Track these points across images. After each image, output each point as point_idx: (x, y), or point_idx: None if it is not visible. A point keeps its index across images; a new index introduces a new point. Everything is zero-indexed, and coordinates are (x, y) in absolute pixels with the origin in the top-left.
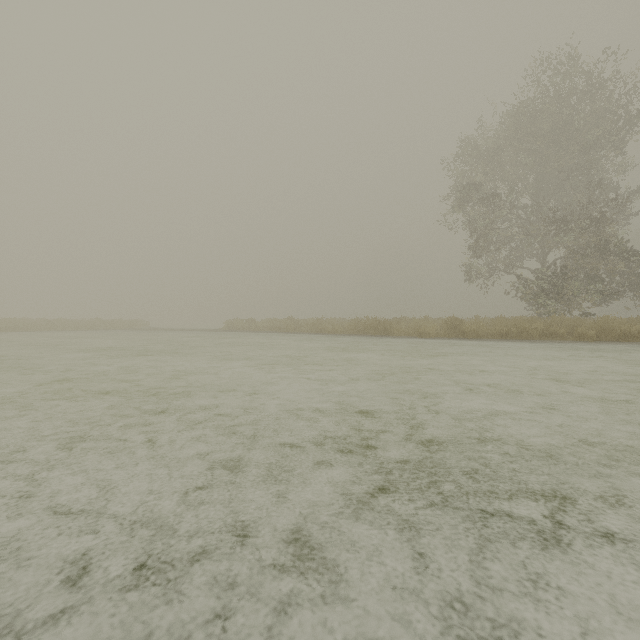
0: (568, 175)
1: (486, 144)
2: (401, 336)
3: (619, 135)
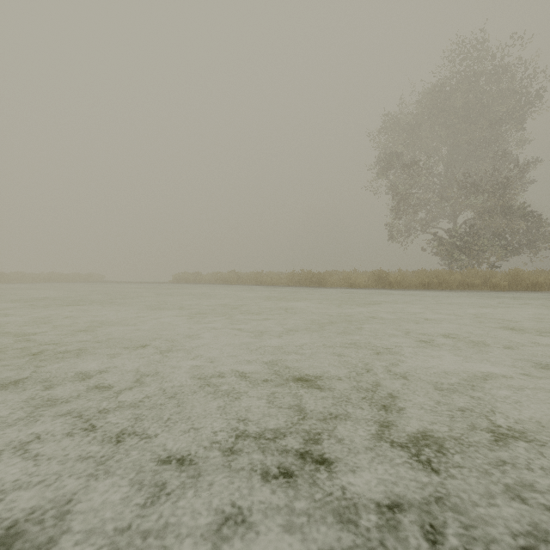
0: (476, 147)
1: (405, 119)
2: (333, 287)
3: (520, 112)
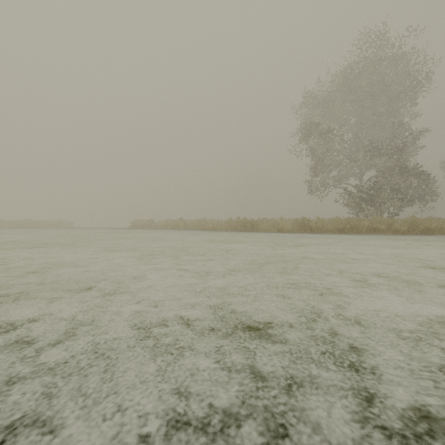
0: (378, 118)
1: (322, 96)
2: (264, 231)
3: (414, 90)
